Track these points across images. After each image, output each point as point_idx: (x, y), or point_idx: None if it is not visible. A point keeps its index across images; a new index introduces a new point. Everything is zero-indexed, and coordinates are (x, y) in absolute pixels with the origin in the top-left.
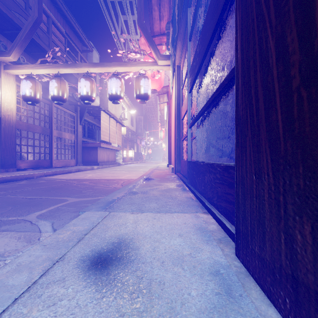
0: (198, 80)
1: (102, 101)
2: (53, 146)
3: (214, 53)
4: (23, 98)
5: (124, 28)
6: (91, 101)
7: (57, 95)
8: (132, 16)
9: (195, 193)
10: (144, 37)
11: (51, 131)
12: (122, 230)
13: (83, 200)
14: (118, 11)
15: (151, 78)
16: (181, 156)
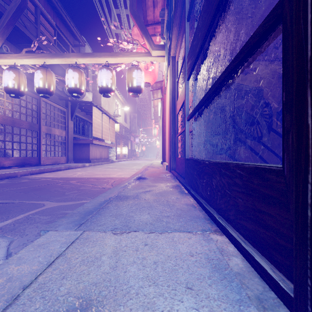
0: (199, 62)
1: (94, 97)
2: (42, 142)
3: (212, 43)
4: (5, 90)
5: (117, 22)
6: (79, 94)
7: (43, 87)
8: (125, 10)
9: (197, 198)
10: (137, 26)
11: (40, 127)
12: (92, 275)
13: (63, 205)
14: (110, 3)
15: (145, 71)
16: (176, 153)
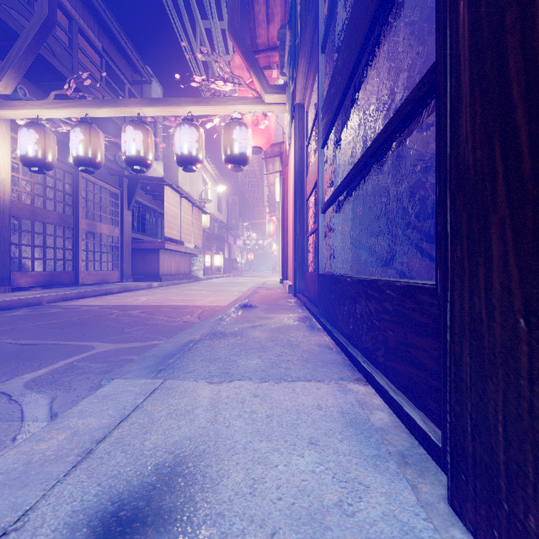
0: (339, 121)
1: (167, 169)
2: (80, 247)
3: (365, 82)
4: (23, 160)
5: (206, 42)
6: (145, 167)
7: (84, 155)
8: (219, 22)
9: (335, 335)
10: (239, 53)
11: (77, 221)
12: (183, 429)
13: (124, 348)
14: (195, 11)
15: (253, 127)
16: (305, 265)
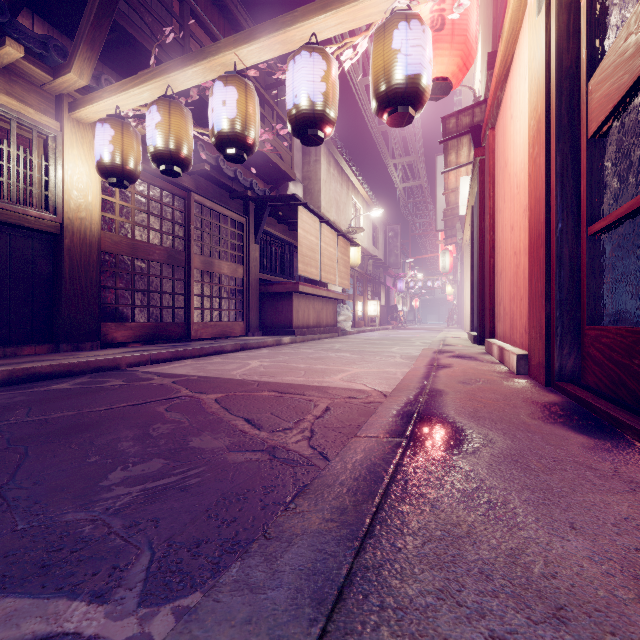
0: None
1: (308, 193)
2: (193, 291)
3: None
4: (98, 169)
5: None
6: (243, 149)
7: (162, 145)
8: None
9: None
10: None
11: (189, 258)
12: None
13: None
14: None
15: (432, 35)
16: (582, 309)
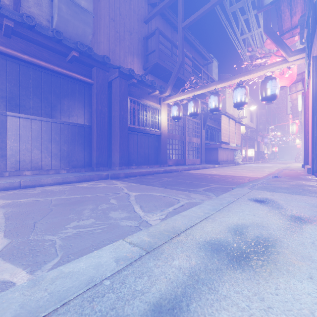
0: None
1: None
2: (186, 148)
3: None
4: (173, 118)
5: (244, 28)
6: (218, 112)
7: (194, 112)
8: (253, 11)
9: None
10: (271, 40)
11: (185, 138)
12: (265, 196)
13: (223, 186)
14: (239, 16)
15: (279, 76)
16: None
